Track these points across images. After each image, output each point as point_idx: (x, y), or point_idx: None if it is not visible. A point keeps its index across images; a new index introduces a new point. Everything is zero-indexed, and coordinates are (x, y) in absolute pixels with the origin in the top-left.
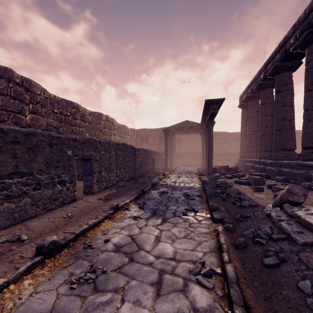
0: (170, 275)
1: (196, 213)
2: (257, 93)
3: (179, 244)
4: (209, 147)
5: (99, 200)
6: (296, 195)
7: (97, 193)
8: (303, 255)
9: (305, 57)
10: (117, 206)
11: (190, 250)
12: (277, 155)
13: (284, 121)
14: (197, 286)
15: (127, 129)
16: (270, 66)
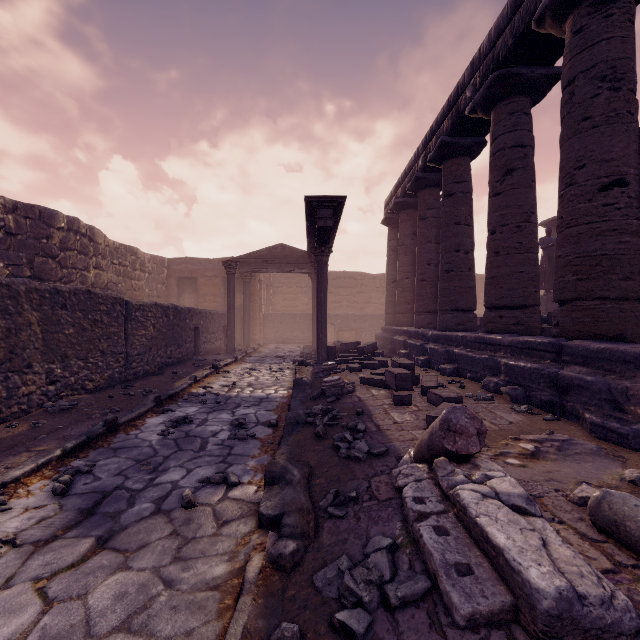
0: None
1: (231, 490)
2: (415, 197)
3: None
4: (320, 303)
5: None
6: (462, 436)
7: None
8: None
9: (491, 129)
10: None
11: None
12: (444, 321)
13: (458, 253)
14: None
15: (142, 257)
16: (433, 143)
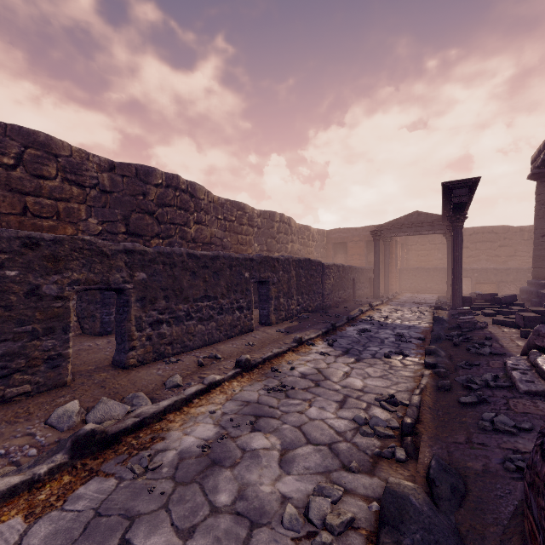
0: (355, 399)
1: (405, 357)
2: None
3: (371, 381)
4: (455, 260)
5: (278, 332)
6: None
7: (275, 325)
8: (515, 400)
9: None
10: (301, 339)
11: (382, 387)
12: None
13: None
14: (379, 408)
15: (312, 232)
16: None
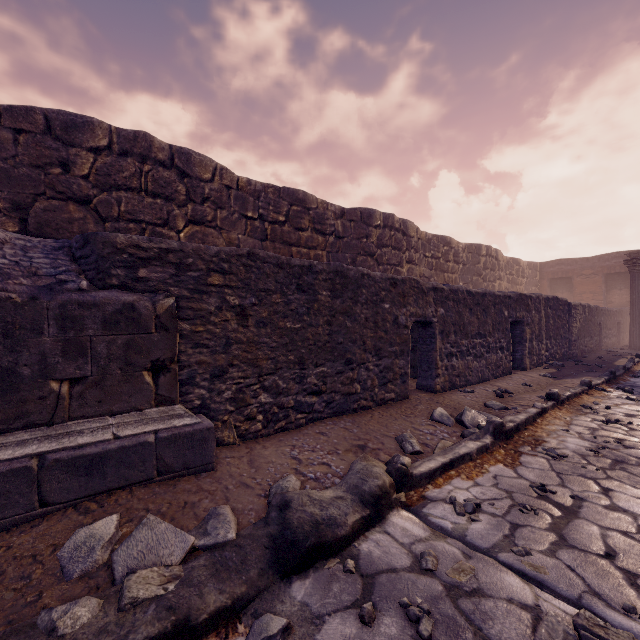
0: None
1: None
2: None
3: None
4: None
5: (543, 377)
6: None
7: (529, 370)
8: None
9: None
10: (590, 383)
11: None
12: None
13: None
14: None
15: (521, 266)
16: None
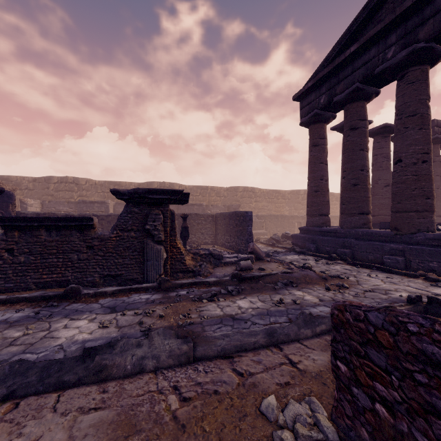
0: None
1: None
2: None
3: None
4: None
5: None
6: None
7: None
8: None
9: None
10: None
11: None
12: None
13: None
14: None
15: None
16: None
